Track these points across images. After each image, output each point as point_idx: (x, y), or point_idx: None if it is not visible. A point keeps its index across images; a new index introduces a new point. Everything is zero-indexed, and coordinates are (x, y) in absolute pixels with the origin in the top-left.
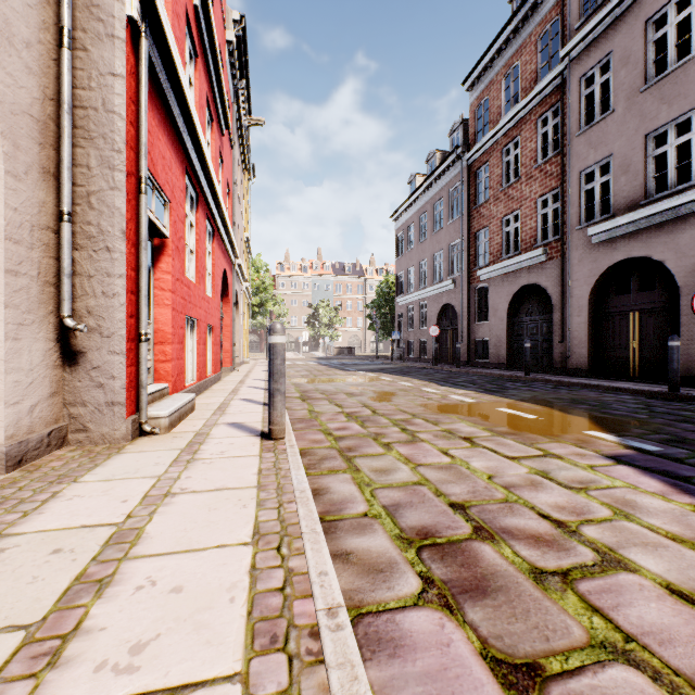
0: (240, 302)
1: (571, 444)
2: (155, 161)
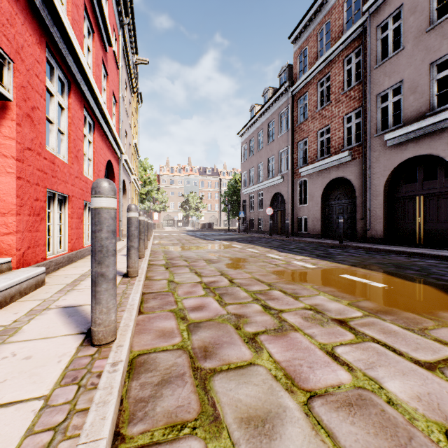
0: (128, 189)
1: None
2: None
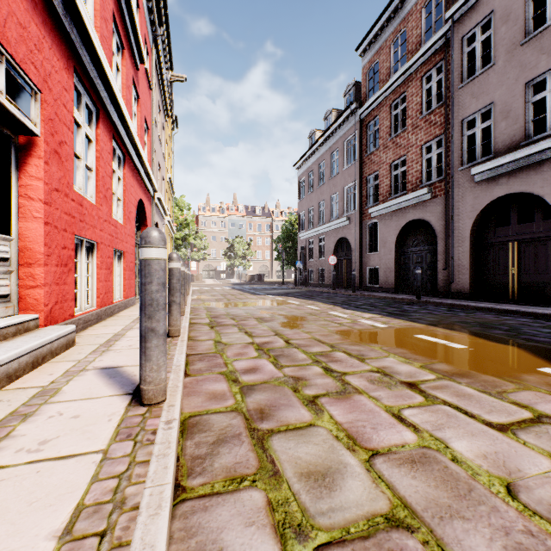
0: None
1: (549, 393)
2: (0, 19)
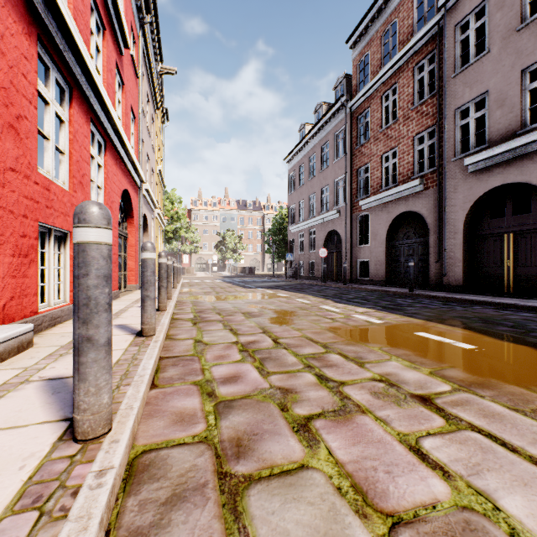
0: (151, 226)
1: None
2: None
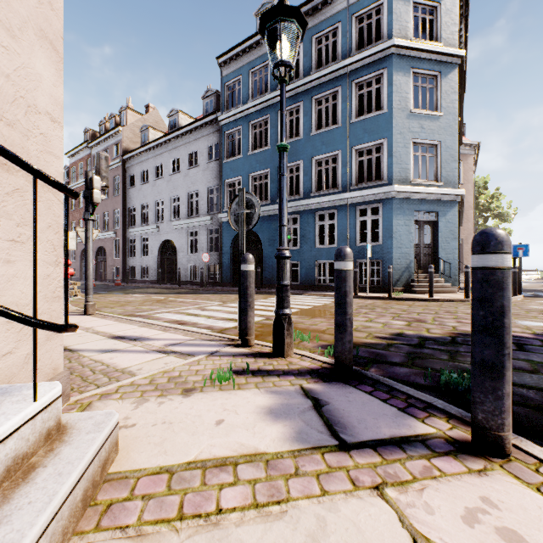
0: None
1: None
2: None
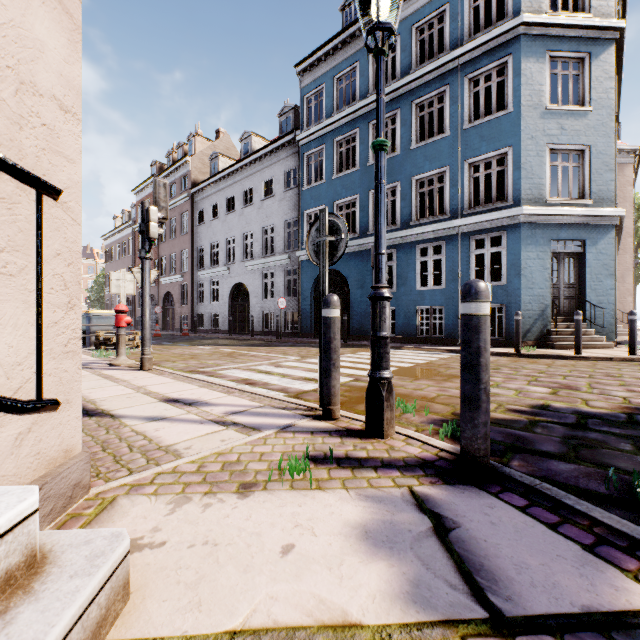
0: None
1: None
2: None
